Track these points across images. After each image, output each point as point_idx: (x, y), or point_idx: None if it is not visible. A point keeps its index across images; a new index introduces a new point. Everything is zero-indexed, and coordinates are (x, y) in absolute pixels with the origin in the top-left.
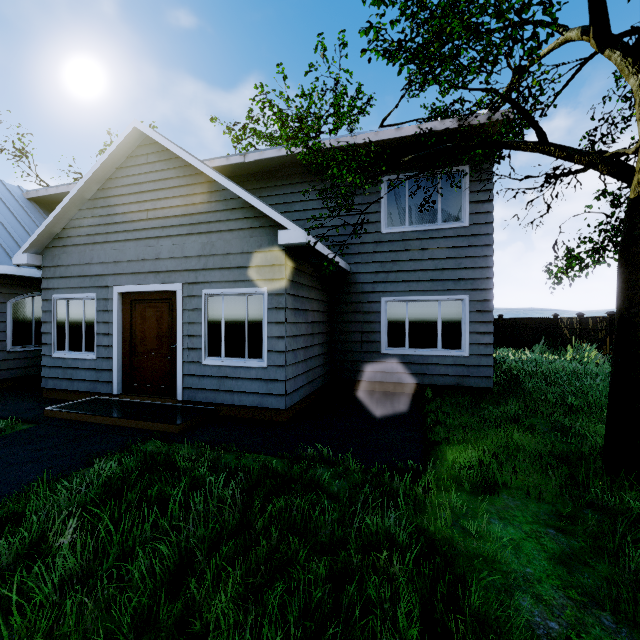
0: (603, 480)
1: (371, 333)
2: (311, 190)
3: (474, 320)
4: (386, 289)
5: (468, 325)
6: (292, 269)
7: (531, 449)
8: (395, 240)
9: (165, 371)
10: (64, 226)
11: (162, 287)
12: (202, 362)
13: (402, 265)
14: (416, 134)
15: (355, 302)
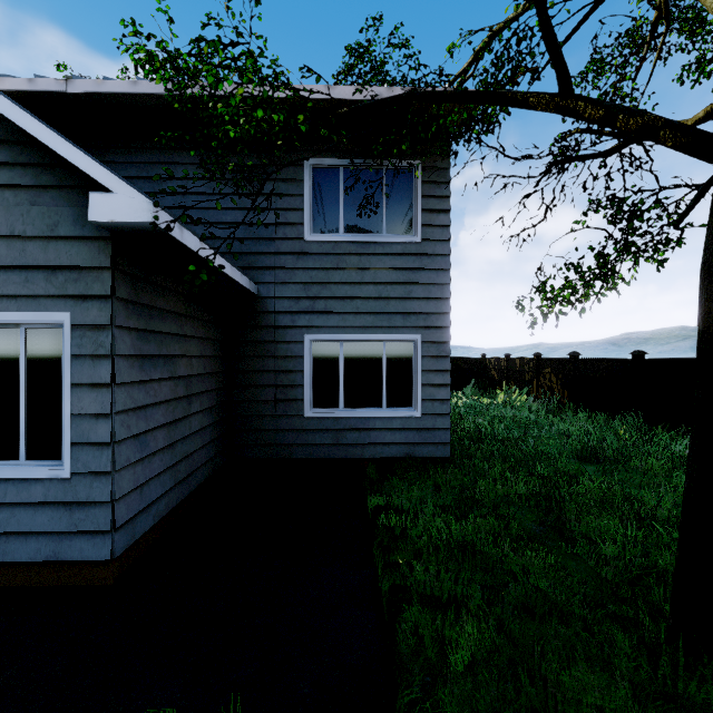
0: (706, 684)
1: (290, 387)
2: (195, 163)
3: (428, 368)
4: (312, 323)
5: (420, 375)
6: (134, 279)
7: (548, 593)
8: (325, 253)
9: None
10: None
11: None
12: None
13: (334, 289)
14: (355, 100)
15: (266, 341)
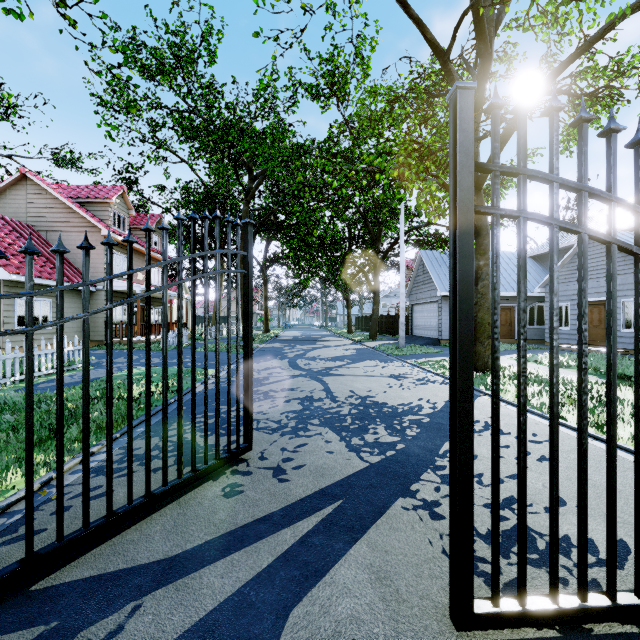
0: None
1: None
2: None
3: None
4: None
5: None
6: None
7: None
8: None
9: (602, 335)
10: None
11: (600, 299)
12: (621, 331)
13: None
14: None
15: None
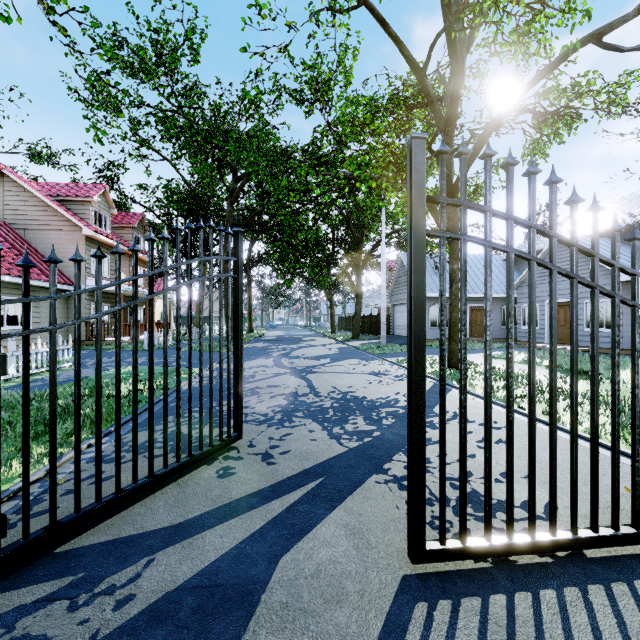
0: None
1: None
2: None
3: None
4: None
5: None
6: (628, 290)
7: None
8: None
9: (567, 334)
10: (525, 278)
11: (566, 300)
12: (583, 330)
13: None
14: None
15: None
